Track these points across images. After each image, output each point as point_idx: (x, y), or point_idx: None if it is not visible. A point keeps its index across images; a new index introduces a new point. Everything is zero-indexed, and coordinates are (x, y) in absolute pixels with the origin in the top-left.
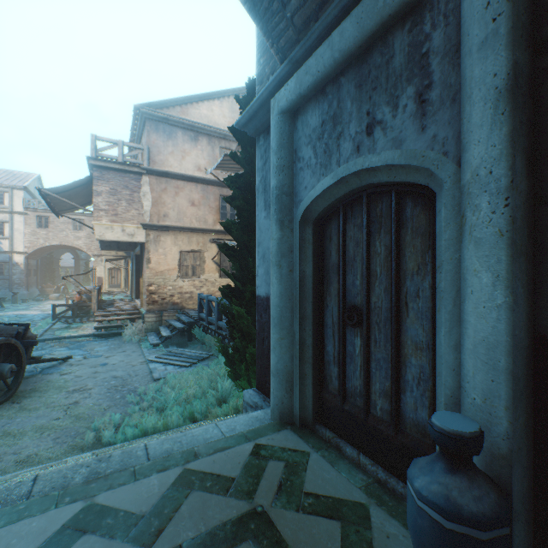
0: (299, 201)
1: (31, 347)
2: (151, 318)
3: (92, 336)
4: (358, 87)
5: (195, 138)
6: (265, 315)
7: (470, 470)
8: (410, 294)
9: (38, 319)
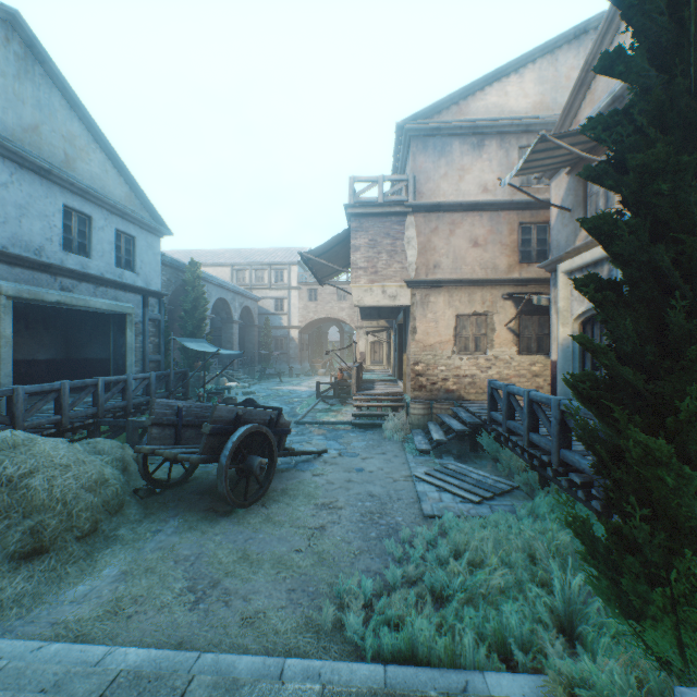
0: None
1: (284, 435)
2: (416, 410)
3: (349, 425)
4: None
5: (478, 144)
6: None
7: None
8: None
9: (304, 397)
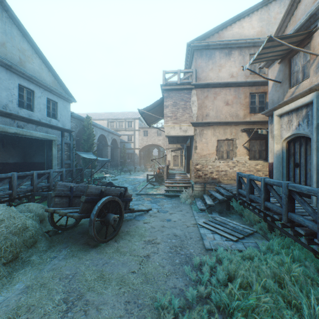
0: None
1: (128, 202)
2: (197, 188)
3: (163, 195)
4: None
5: (228, 53)
6: None
7: None
8: None
9: (141, 181)
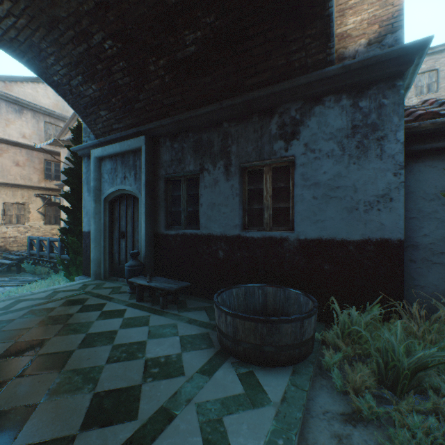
0: (103, 193)
1: None
2: None
3: None
4: (122, 163)
5: (20, 111)
6: (88, 240)
7: (136, 259)
8: (136, 226)
9: None
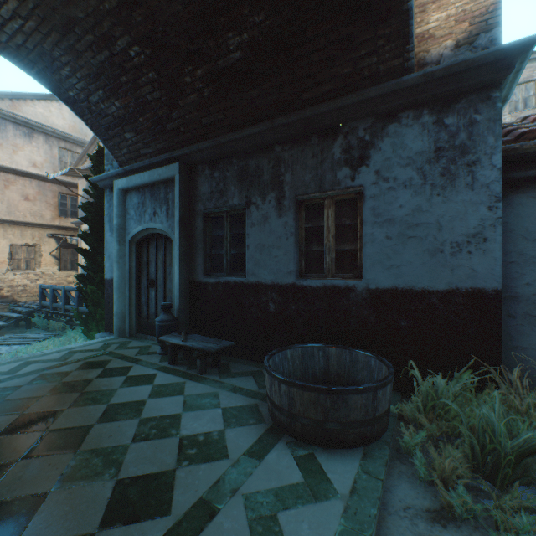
0: (129, 233)
1: None
2: None
3: None
4: (151, 196)
5: (30, 134)
6: (110, 289)
7: (168, 313)
8: (169, 273)
9: None
